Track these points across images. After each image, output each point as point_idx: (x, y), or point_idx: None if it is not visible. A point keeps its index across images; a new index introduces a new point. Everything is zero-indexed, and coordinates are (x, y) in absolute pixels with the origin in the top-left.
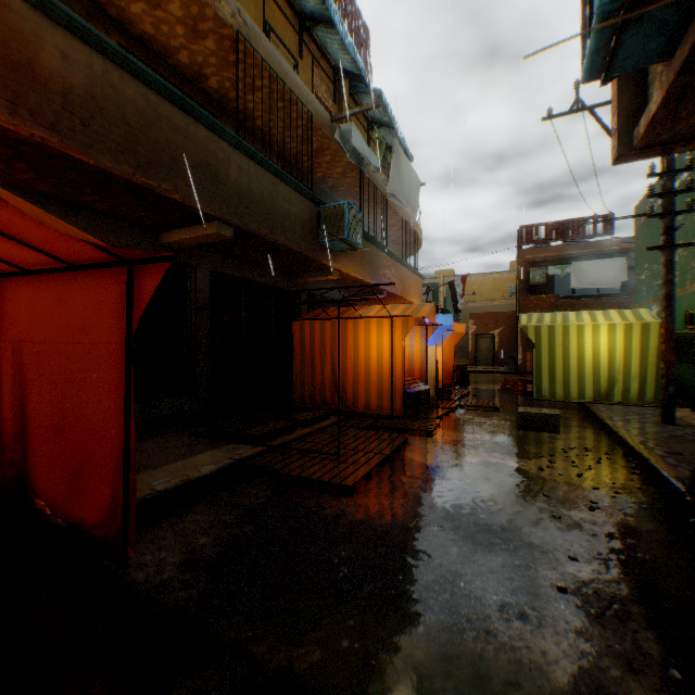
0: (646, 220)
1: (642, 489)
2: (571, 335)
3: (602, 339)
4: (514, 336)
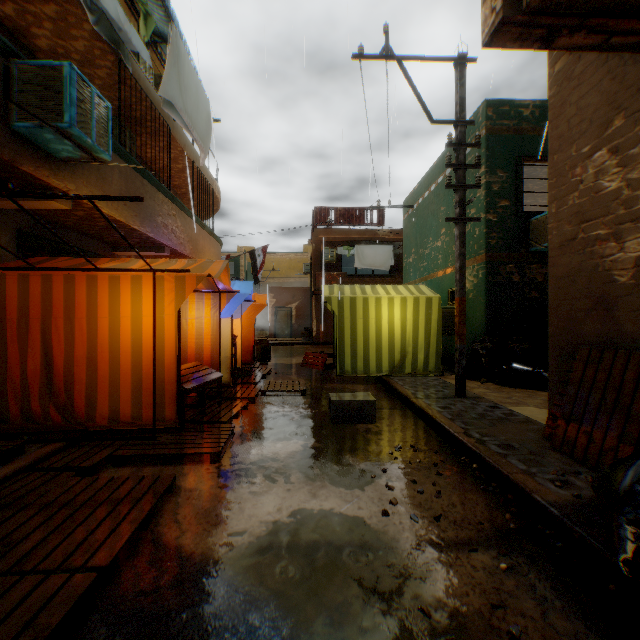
0: (415, 212)
1: (518, 525)
2: (371, 307)
3: (397, 312)
4: (308, 309)
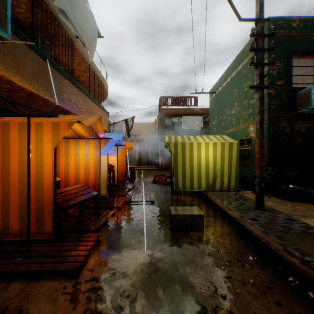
0: (217, 95)
1: None
2: (195, 148)
3: (210, 151)
4: (157, 151)
